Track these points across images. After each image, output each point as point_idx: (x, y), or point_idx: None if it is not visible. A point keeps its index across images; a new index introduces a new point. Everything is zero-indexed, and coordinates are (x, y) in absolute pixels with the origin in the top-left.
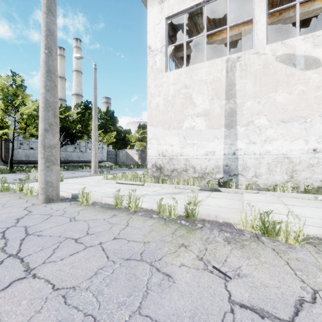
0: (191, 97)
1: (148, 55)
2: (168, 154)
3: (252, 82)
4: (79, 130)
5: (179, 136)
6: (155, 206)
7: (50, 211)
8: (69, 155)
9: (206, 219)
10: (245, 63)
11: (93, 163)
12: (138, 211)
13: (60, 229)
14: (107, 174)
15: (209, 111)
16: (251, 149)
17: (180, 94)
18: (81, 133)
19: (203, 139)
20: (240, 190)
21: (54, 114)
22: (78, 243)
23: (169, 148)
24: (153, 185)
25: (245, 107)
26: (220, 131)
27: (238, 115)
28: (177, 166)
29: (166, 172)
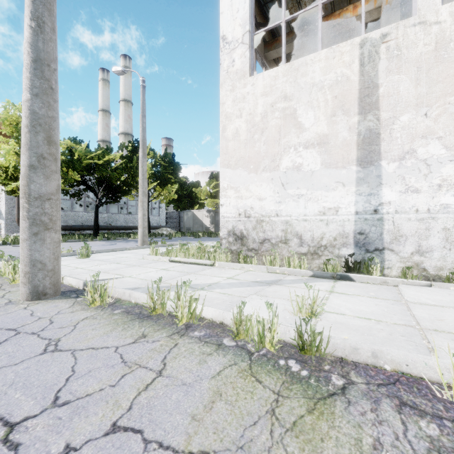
0: (296, 115)
1: (221, 51)
2: (254, 214)
3: (412, 78)
4: (124, 182)
5: (274, 183)
6: (230, 316)
7: (24, 321)
8: (113, 219)
9: (348, 359)
10: (398, 44)
11: (140, 229)
12: (194, 326)
13: (3, 378)
14: (161, 246)
15: (327, 138)
16: (410, 203)
17: (276, 111)
18: (127, 186)
19: (316, 186)
20: (392, 279)
21: (47, 139)
22: (4, 448)
23: (257, 204)
24: (229, 266)
25: (398, 126)
26: (348, 172)
27: (384, 141)
28: (271, 234)
29: (252, 244)
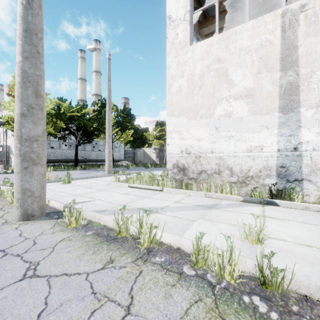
0: (227, 74)
1: (167, 27)
2: (194, 151)
3: None
4: (96, 128)
5: (209, 127)
6: (186, 243)
7: (13, 241)
8: (88, 154)
9: (313, 297)
10: (315, 12)
11: (107, 162)
12: (155, 251)
13: None
14: (122, 174)
15: (253, 91)
16: None
17: (211, 71)
18: (97, 131)
19: (244, 129)
20: (314, 205)
21: (35, 92)
22: None
23: (196, 143)
24: (174, 191)
25: (315, 79)
26: (271, 117)
27: (303, 92)
28: (207, 167)
29: (191, 175)
